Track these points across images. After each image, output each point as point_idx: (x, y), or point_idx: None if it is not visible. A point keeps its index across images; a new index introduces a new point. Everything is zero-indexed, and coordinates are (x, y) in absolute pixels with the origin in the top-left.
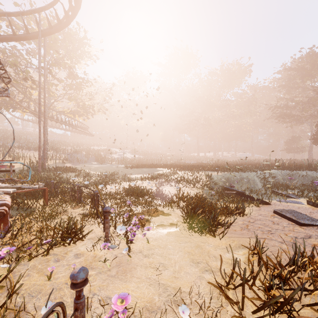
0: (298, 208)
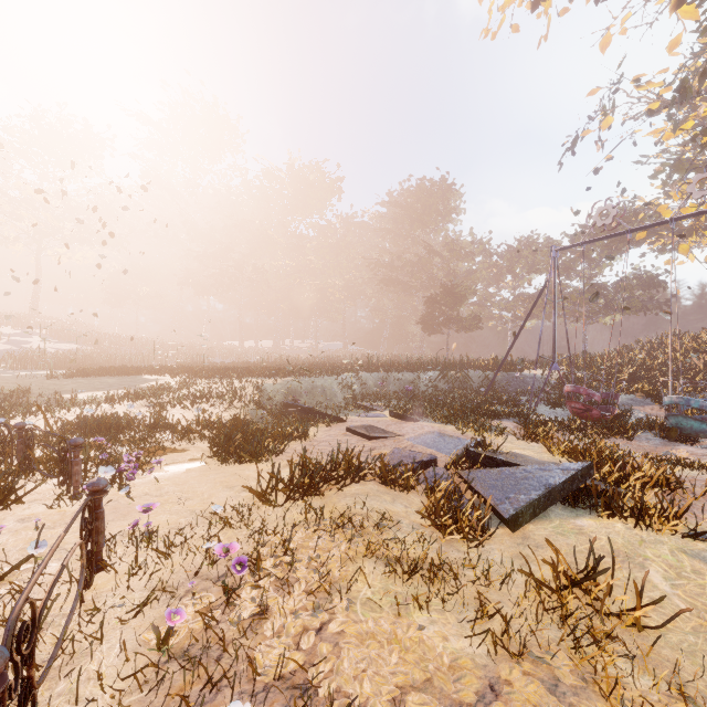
0: (377, 423)
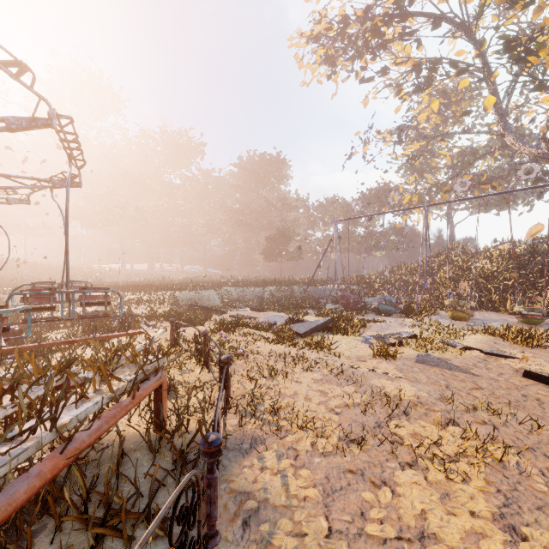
0: (244, 313)
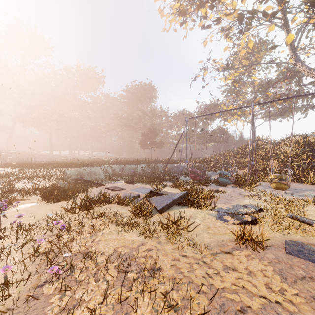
0: (119, 185)
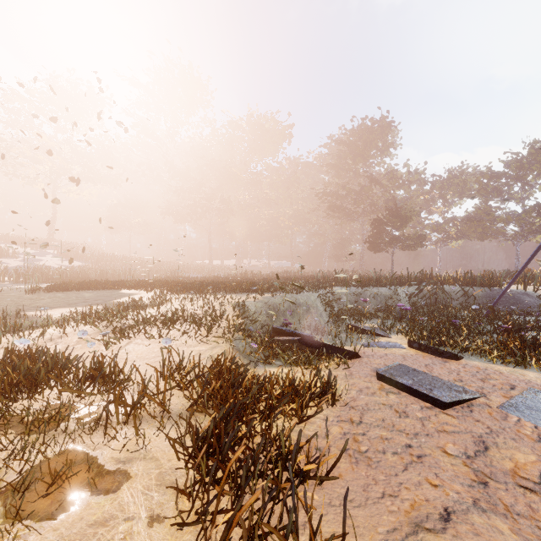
0: (404, 359)
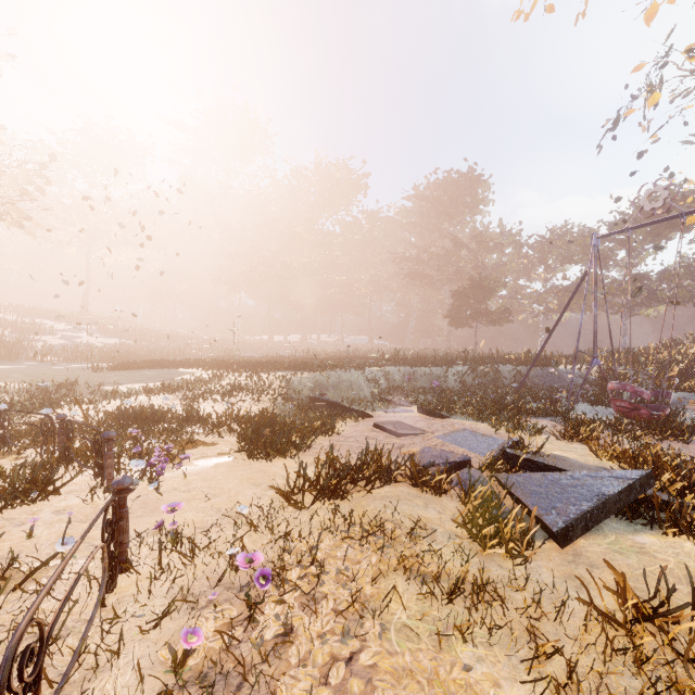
0: (405, 418)
